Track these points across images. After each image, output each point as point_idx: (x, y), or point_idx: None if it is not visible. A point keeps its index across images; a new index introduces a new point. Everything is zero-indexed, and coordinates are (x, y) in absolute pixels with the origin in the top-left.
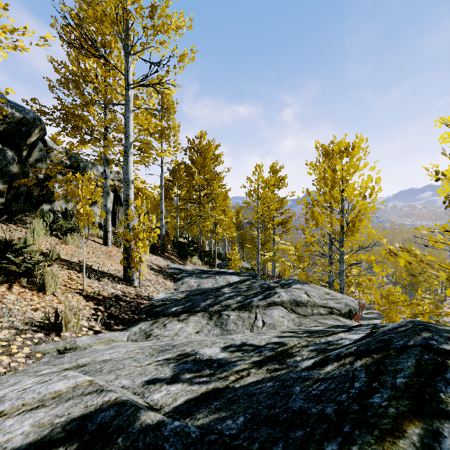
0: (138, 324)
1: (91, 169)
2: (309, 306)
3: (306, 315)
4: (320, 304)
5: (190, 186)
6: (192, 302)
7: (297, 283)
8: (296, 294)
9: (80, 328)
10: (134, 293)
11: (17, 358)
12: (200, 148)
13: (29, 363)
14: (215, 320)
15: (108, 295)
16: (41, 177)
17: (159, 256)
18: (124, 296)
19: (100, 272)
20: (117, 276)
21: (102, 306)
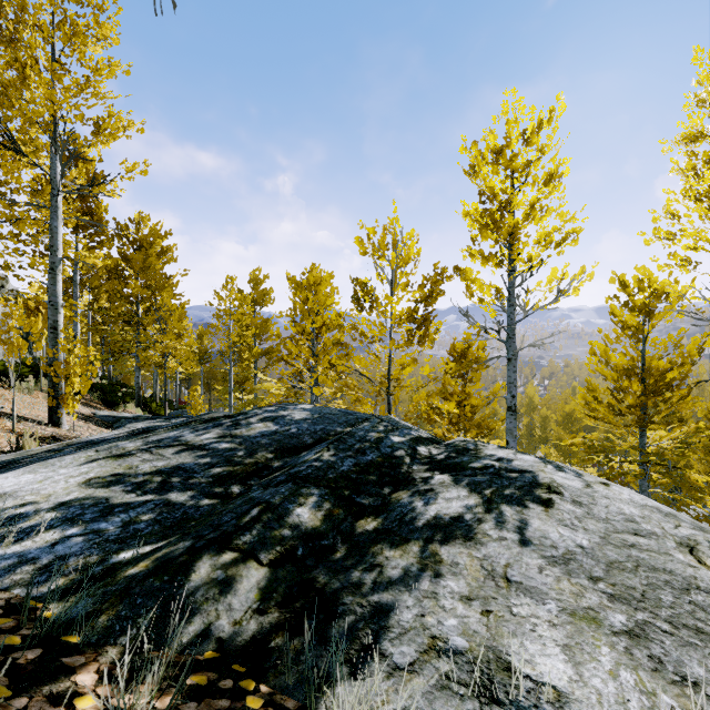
0: None
1: None
2: None
3: None
4: None
5: (122, 297)
6: None
7: None
8: None
9: None
10: (71, 435)
11: None
12: (139, 239)
13: None
14: None
15: (44, 436)
16: None
17: None
18: (61, 437)
19: (16, 416)
20: (38, 421)
21: (45, 444)
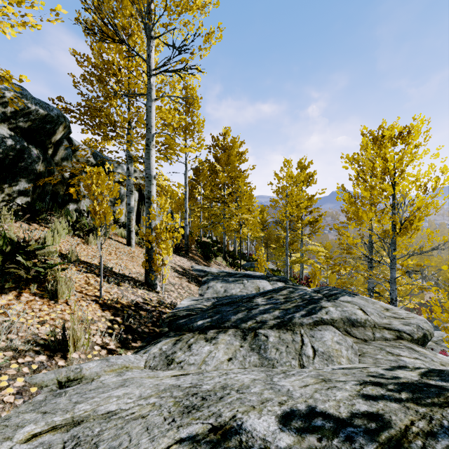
0: (158, 342)
1: (116, 168)
2: (368, 327)
3: (367, 339)
4: (381, 324)
5: (215, 185)
6: (220, 315)
7: (346, 295)
8: (349, 311)
9: (92, 347)
10: (156, 300)
11: (4, 396)
12: (225, 144)
13: (18, 403)
14: (250, 342)
15: (127, 303)
16: (67, 176)
17: (183, 256)
18: (144, 304)
19: (121, 275)
20: (138, 280)
21: (119, 317)
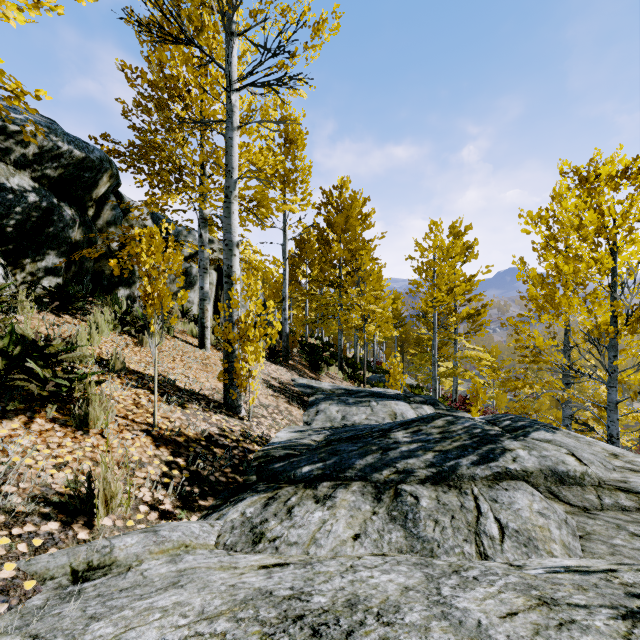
0: (240, 499)
1: (185, 237)
2: (589, 485)
3: (589, 508)
4: (610, 480)
5: (326, 261)
6: (338, 457)
7: (541, 429)
8: (552, 457)
9: (135, 506)
10: (239, 431)
11: None
12: (341, 202)
13: None
14: (388, 505)
15: (195, 435)
16: (115, 248)
17: (280, 365)
18: (221, 436)
19: (188, 392)
20: (213, 399)
21: (182, 458)
